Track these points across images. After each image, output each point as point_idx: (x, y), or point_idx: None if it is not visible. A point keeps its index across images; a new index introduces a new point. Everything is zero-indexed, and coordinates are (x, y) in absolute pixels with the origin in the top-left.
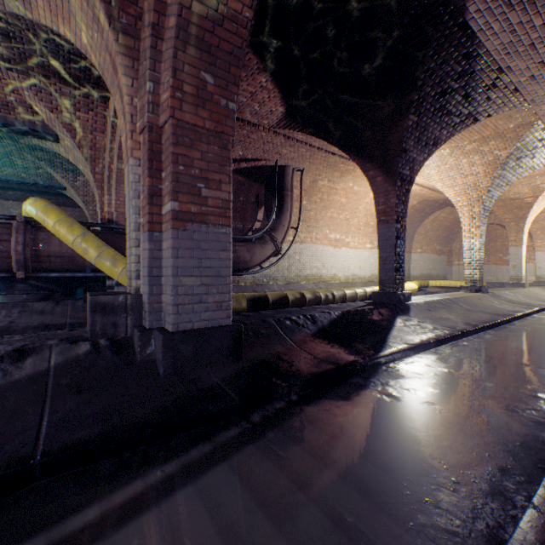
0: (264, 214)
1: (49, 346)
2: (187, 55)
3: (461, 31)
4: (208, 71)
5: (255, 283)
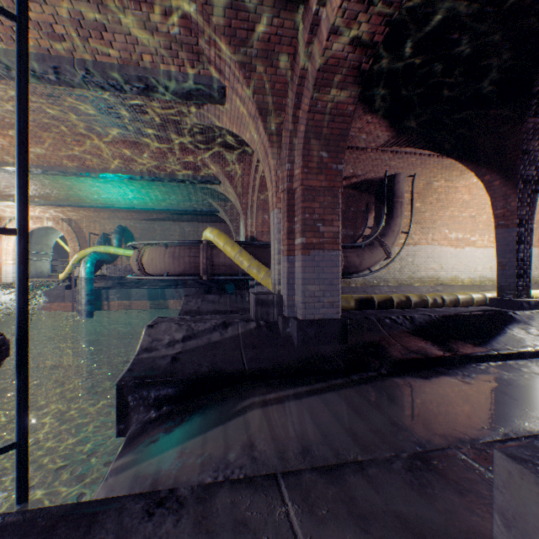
0: (373, 221)
1: (237, 322)
2: (311, 145)
3: None
4: (324, 150)
5: (364, 285)
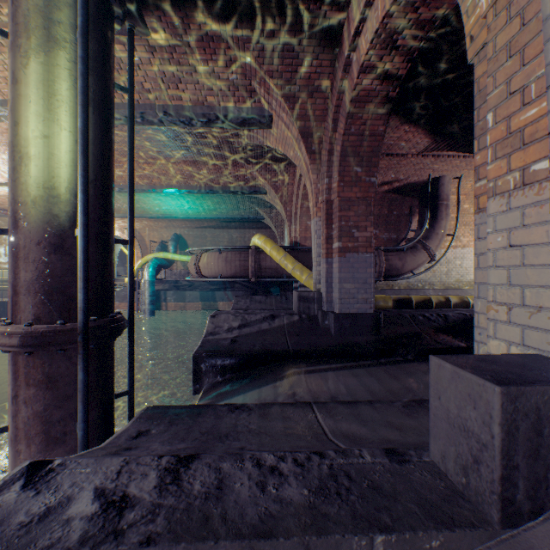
0: (417, 224)
1: (282, 315)
2: (346, 162)
3: None
4: (357, 166)
5: (408, 288)
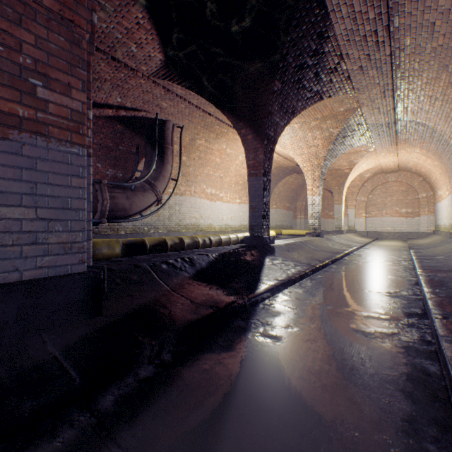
0: (145, 164)
1: None
2: None
3: (318, 8)
4: None
5: (135, 232)
